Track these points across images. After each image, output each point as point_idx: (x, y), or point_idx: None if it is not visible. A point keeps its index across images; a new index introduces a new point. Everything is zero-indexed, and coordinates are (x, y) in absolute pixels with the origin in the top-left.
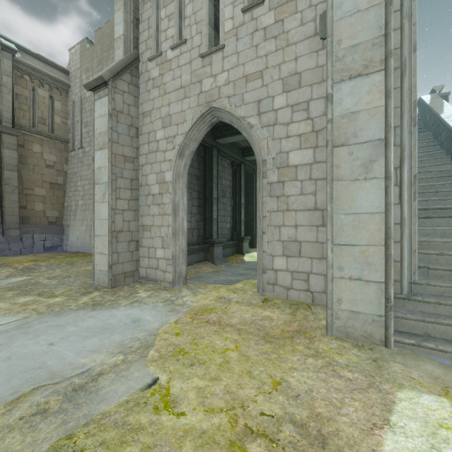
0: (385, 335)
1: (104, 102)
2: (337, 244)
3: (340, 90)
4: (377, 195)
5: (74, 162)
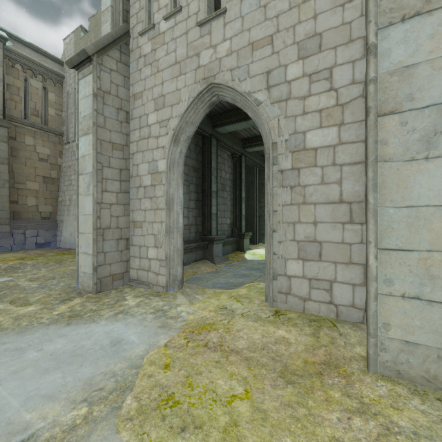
0: None
1: (89, 81)
2: (383, 248)
3: (387, 38)
4: None
5: (68, 156)
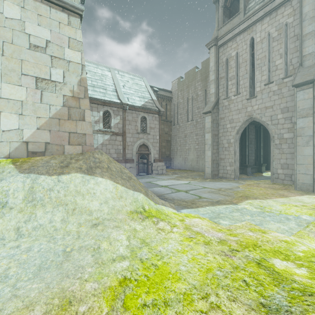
0: (313, 189)
1: (209, 118)
2: (297, 164)
3: (298, 121)
4: (310, 150)
5: (174, 130)
